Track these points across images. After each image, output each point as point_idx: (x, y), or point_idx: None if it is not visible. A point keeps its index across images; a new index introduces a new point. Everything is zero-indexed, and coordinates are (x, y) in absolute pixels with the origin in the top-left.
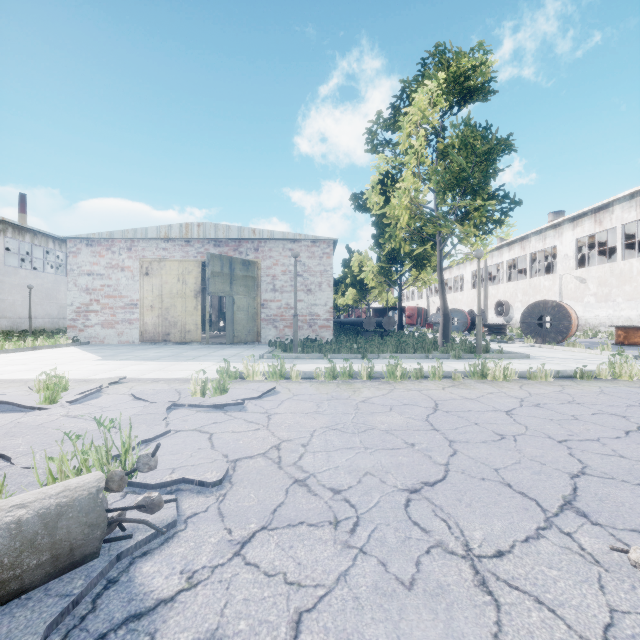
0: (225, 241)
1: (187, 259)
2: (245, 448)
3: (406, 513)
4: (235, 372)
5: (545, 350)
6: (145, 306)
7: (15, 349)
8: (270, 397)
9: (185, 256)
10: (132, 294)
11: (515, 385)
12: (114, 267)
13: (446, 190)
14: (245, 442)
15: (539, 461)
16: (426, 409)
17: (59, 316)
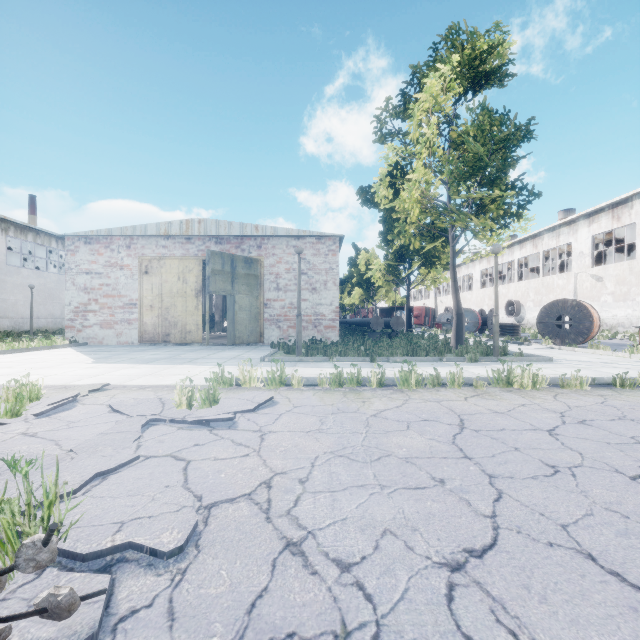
0: (227, 238)
1: (188, 257)
2: (226, 485)
3: (451, 615)
4: (230, 378)
5: (566, 352)
6: (144, 306)
7: (8, 350)
8: (266, 409)
9: (185, 254)
10: (131, 293)
11: (548, 395)
12: (113, 265)
13: (461, 180)
14: (228, 475)
15: (618, 512)
16: (450, 427)
17: (62, 316)
